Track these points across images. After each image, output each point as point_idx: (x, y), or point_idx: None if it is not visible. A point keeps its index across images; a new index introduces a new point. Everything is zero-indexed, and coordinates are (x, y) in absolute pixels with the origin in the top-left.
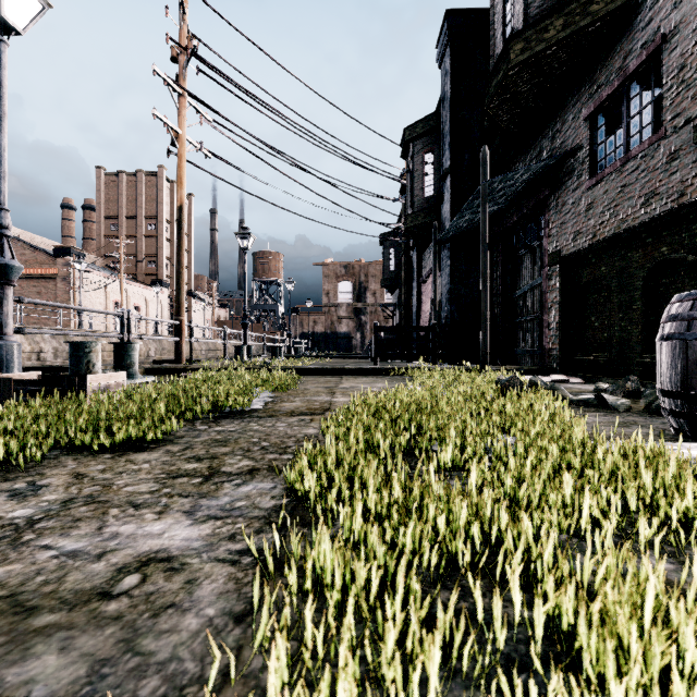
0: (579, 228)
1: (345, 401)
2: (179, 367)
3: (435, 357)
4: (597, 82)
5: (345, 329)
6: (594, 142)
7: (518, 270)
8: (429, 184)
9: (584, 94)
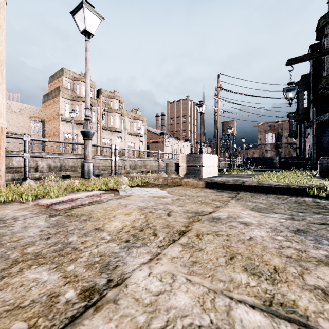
0: None
1: None
2: None
3: (304, 168)
4: None
5: (269, 155)
6: None
7: None
8: (305, 103)
9: None
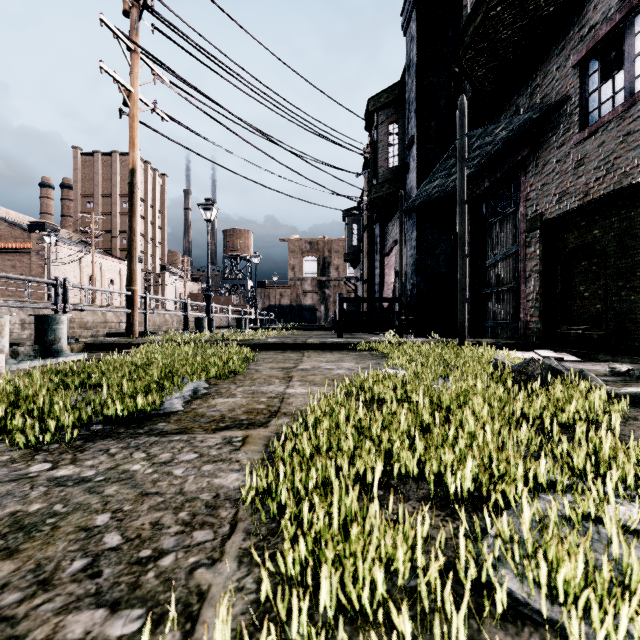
0: (566, 188)
1: (303, 393)
2: (123, 342)
3: (401, 330)
4: (590, 22)
5: (310, 302)
6: (584, 90)
7: (488, 239)
8: (394, 155)
9: (572, 38)
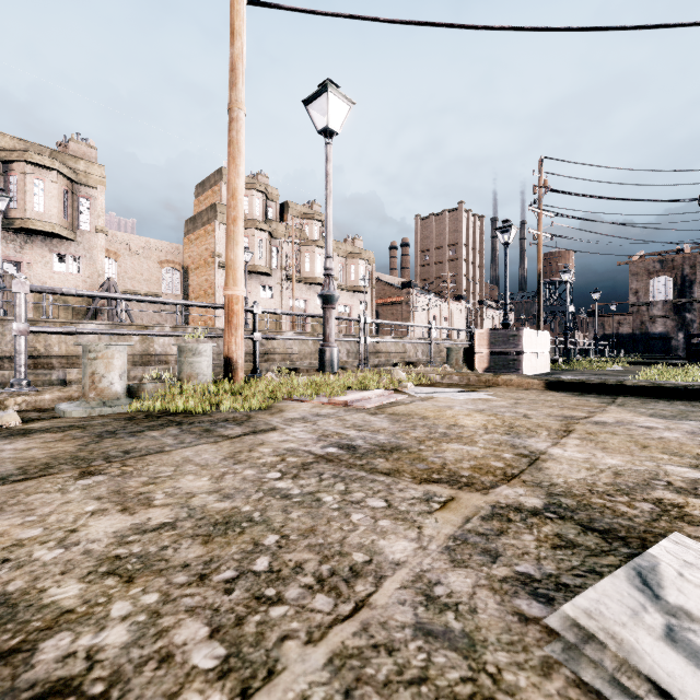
0: None
1: None
2: None
3: None
4: None
5: (661, 329)
6: None
7: None
8: None
9: None
